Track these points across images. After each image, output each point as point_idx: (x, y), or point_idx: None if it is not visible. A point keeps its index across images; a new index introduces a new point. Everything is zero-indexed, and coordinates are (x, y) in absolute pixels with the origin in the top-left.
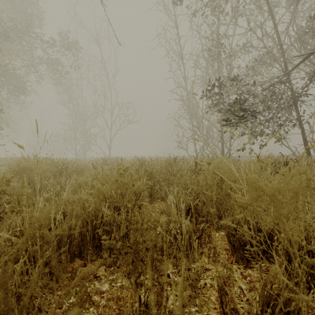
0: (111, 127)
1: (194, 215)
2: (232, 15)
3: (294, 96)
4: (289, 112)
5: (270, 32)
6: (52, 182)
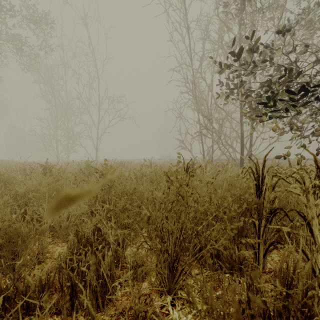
0: (98, 124)
1: None
2: None
3: None
4: None
5: None
6: None
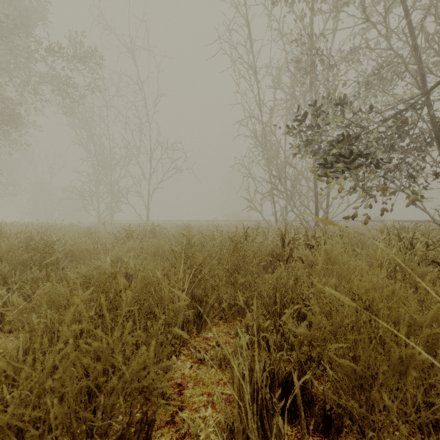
0: (150, 178)
1: (303, 411)
2: (333, 3)
3: (437, 128)
4: (429, 155)
5: (397, 27)
6: (16, 282)
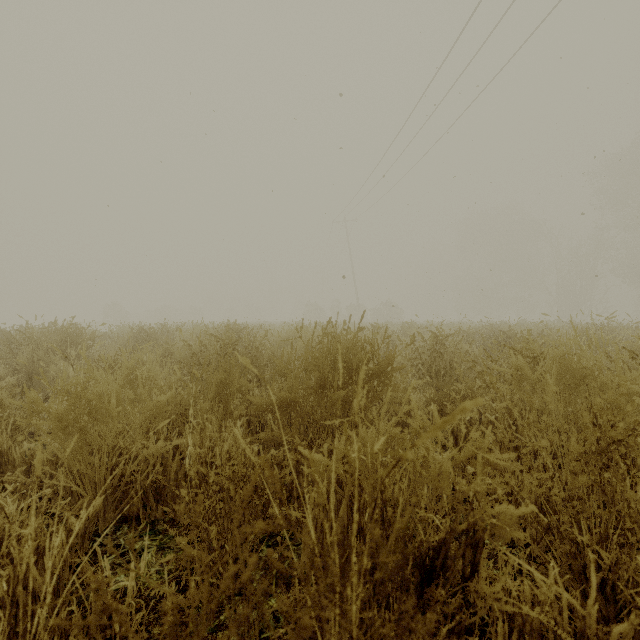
0: None
1: None
2: None
3: None
4: None
5: None
6: None
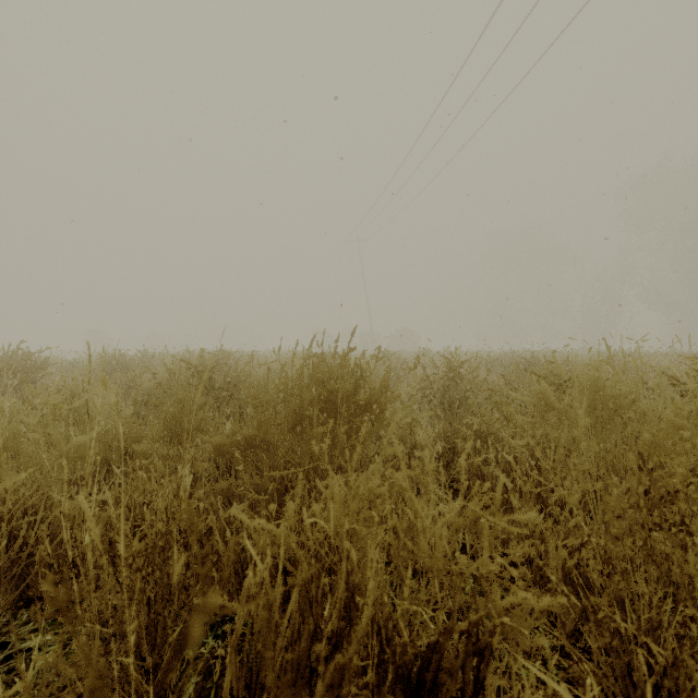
0: None
1: None
2: None
3: None
4: None
5: None
6: None
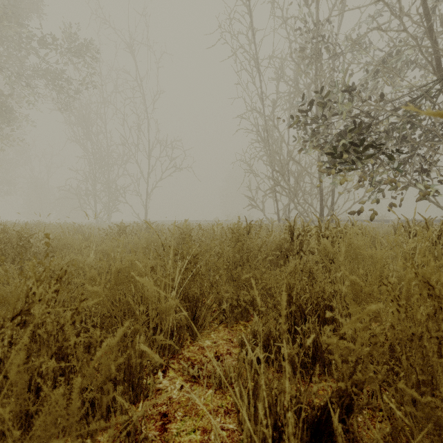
0: (148, 176)
1: None
2: None
3: None
4: None
5: (410, 9)
6: None
